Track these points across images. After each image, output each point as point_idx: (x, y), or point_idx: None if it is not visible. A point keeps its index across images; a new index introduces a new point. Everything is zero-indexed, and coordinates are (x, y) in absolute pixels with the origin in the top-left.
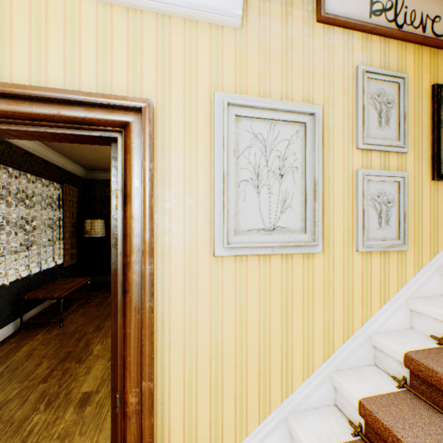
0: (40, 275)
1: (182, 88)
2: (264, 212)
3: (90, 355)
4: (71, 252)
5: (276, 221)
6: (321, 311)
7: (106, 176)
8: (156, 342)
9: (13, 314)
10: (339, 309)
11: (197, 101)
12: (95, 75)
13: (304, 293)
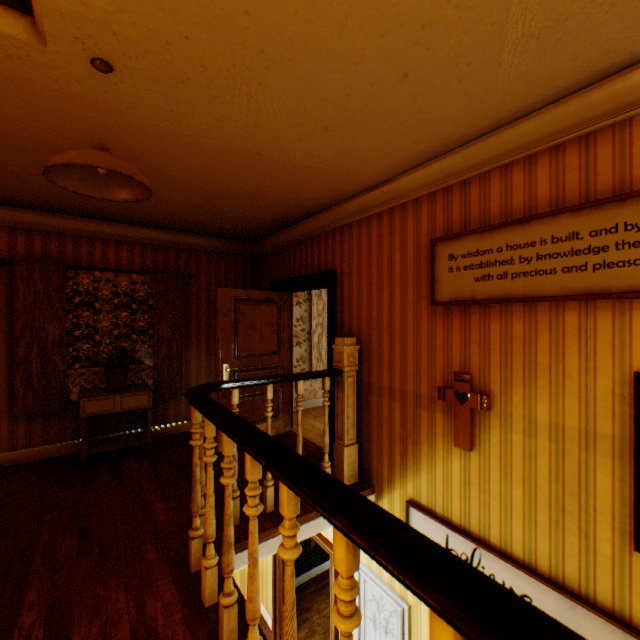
0: None
1: None
2: None
3: None
4: None
5: None
6: None
7: None
8: None
9: None
10: None
11: None
12: None
13: None
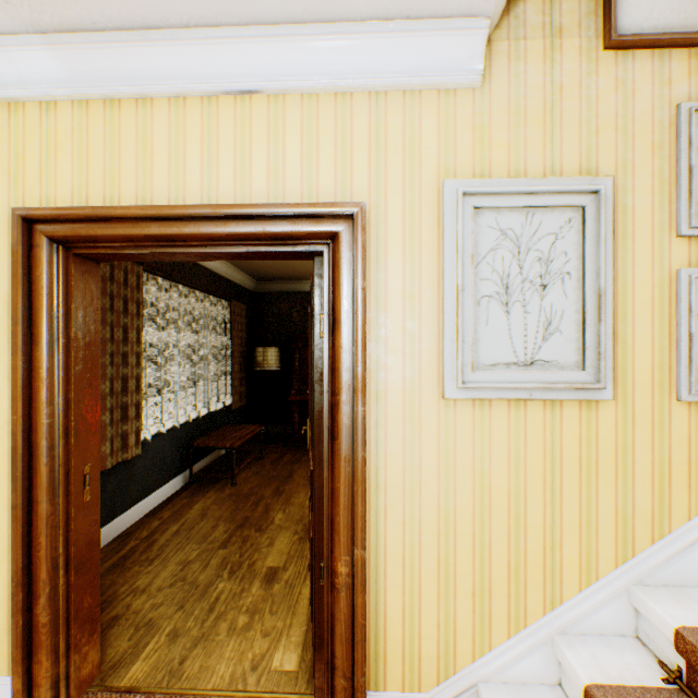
0: (208, 418)
1: (401, 180)
2: (515, 339)
3: (271, 524)
4: (240, 390)
5: (535, 352)
6: (611, 489)
7: (281, 288)
8: (369, 504)
9: (182, 464)
10: (644, 490)
11: (420, 194)
12: (300, 180)
13: (581, 459)
